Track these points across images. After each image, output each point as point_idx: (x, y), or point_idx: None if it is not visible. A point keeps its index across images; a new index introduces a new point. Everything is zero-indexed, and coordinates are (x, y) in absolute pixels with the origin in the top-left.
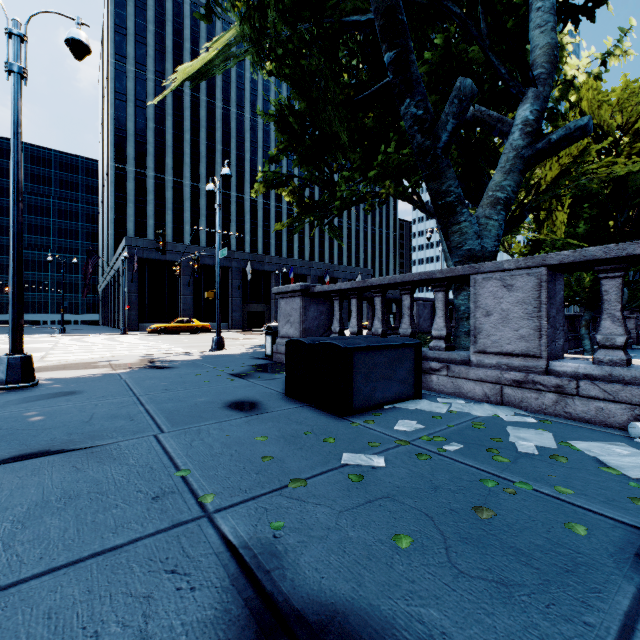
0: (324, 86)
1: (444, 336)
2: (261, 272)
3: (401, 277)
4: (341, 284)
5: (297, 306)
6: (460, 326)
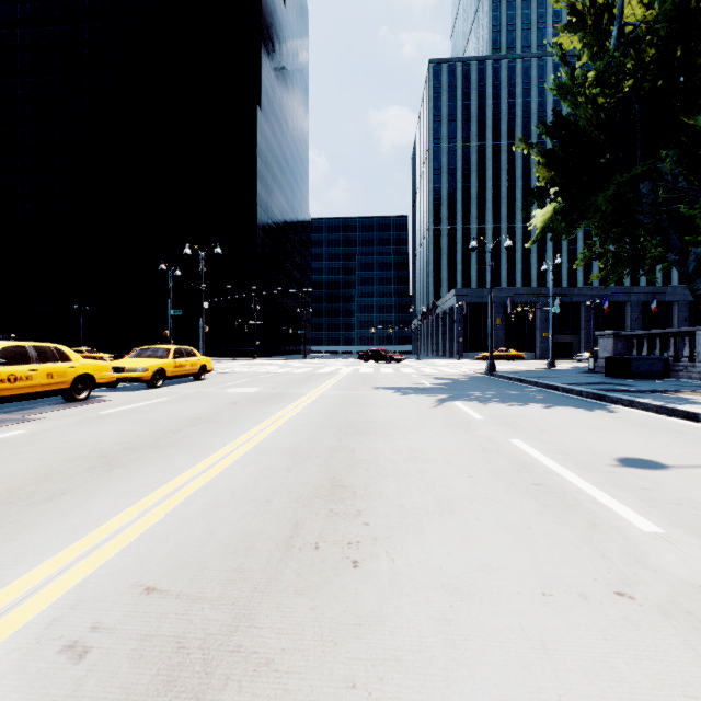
0: None
1: (688, 356)
2: (569, 304)
3: (667, 330)
4: (636, 332)
5: (610, 342)
6: None
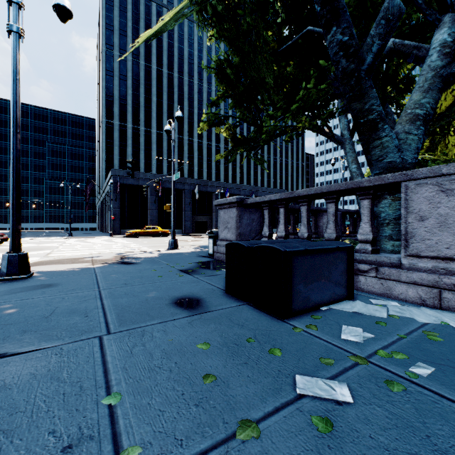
0: (254, 39)
1: (370, 240)
2: (205, 193)
3: (327, 187)
4: (271, 196)
5: (233, 215)
6: (380, 231)
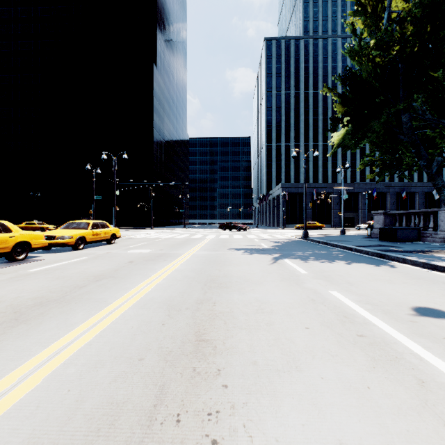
0: None
1: (432, 227)
2: (352, 193)
3: (418, 210)
4: (398, 211)
5: (381, 218)
6: None
